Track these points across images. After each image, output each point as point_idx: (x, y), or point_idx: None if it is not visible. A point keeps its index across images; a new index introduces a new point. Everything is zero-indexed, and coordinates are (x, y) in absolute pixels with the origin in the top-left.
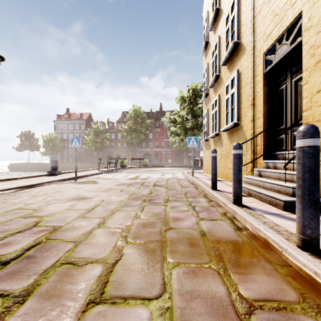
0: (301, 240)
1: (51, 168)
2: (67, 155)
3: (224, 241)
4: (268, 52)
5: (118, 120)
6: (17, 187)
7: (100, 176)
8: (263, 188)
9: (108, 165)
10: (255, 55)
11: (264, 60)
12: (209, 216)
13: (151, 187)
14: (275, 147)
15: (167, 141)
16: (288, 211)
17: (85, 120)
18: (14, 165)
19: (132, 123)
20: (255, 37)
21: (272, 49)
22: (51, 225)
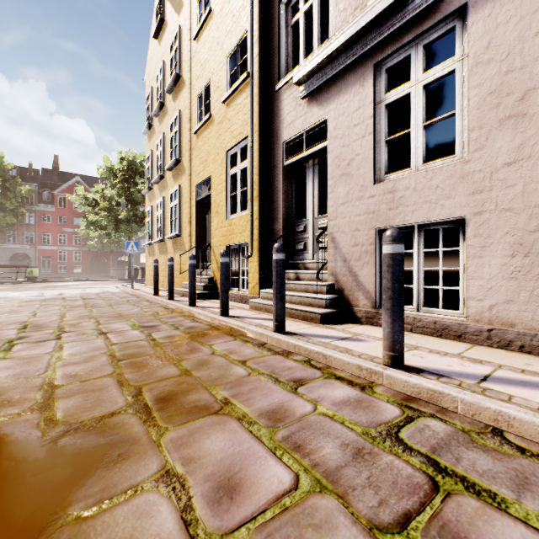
0: (189, 303)
1: None
2: None
3: (158, 312)
4: (199, 185)
5: None
6: None
7: None
8: None
9: None
10: (192, 182)
11: (197, 190)
12: (150, 307)
13: (82, 300)
14: (204, 259)
15: (73, 233)
16: (199, 299)
17: None
18: None
19: None
20: (191, 166)
21: (202, 184)
22: (15, 322)
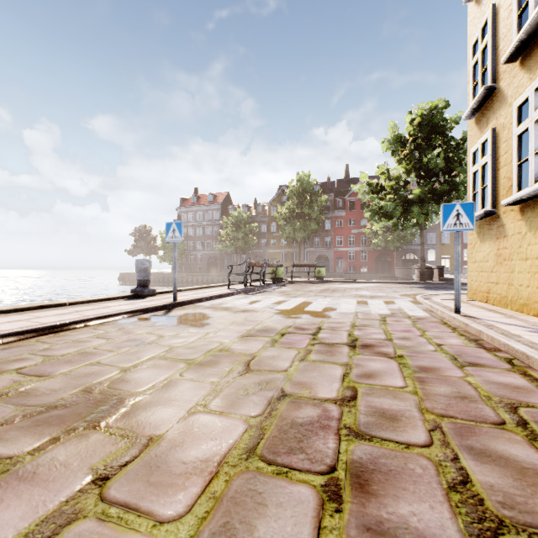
0: None
1: (138, 284)
2: (194, 260)
3: None
4: None
5: (271, 201)
6: (9, 334)
7: (224, 303)
8: None
9: (245, 279)
10: None
11: None
12: None
13: (343, 356)
14: None
15: (360, 233)
16: None
17: (219, 204)
18: (126, 276)
19: (294, 204)
20: None
21: None
22: None
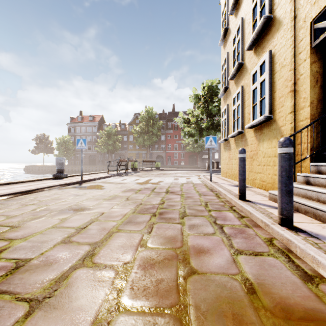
0: None
1: (57, 171)
2: (80, 157)
3: (297, 312)
4: (317, 20)
5: (129, 122)
6: (10, 194)
7: (108, 180)
8: (317, 202)
9: (117, 168)
10: (297, 27)
11: (311, 31)
12: (249, 245)
13: (163, 195)
14: None
15: (180, 143)
16: None
17: (97, 122)
18: (30, 168)
19: (144, 125)
20: (296, 4)
21: (324, 14)
22: (15, 258)
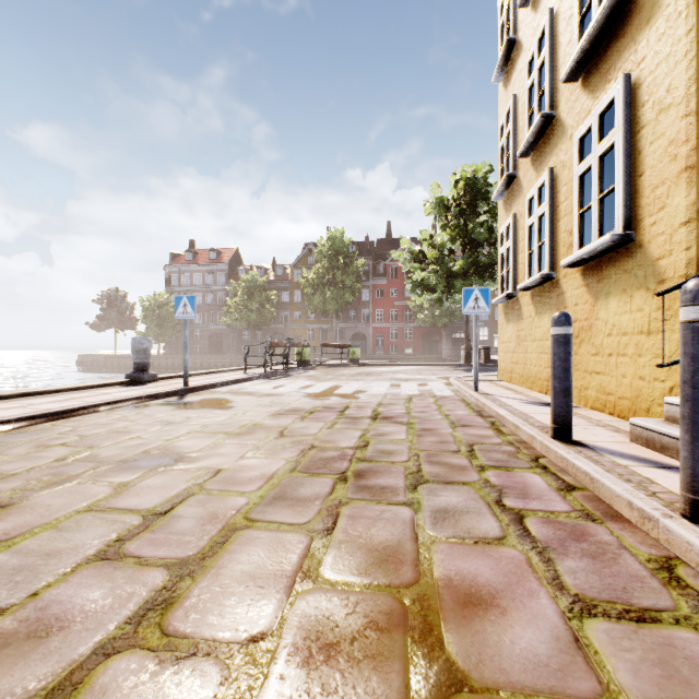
0: None
1: (135, 368)
2: (190, 338)
3: None
4: None
5: (294, 262)
6: (20, 418)
7: (244, 388)
8: None
9: (265, 361)
10: None
11: None
12: (609, 584)
13: (365, 424)
14: None
15: (404, 307)
16: None
17: (225, 264)
18: (88, 360)
19: (324, 268)
20: None
21: None
22: None
